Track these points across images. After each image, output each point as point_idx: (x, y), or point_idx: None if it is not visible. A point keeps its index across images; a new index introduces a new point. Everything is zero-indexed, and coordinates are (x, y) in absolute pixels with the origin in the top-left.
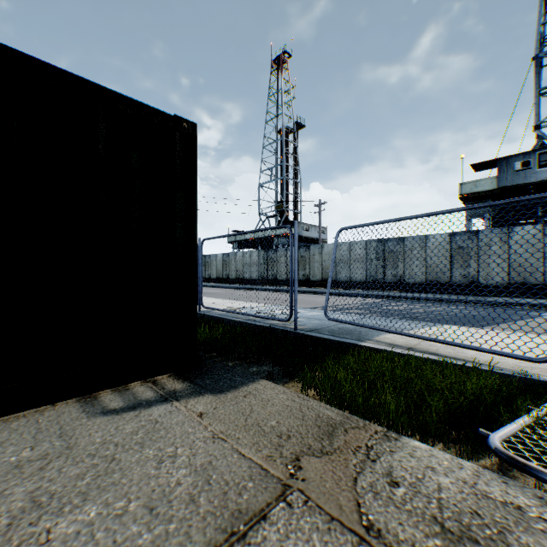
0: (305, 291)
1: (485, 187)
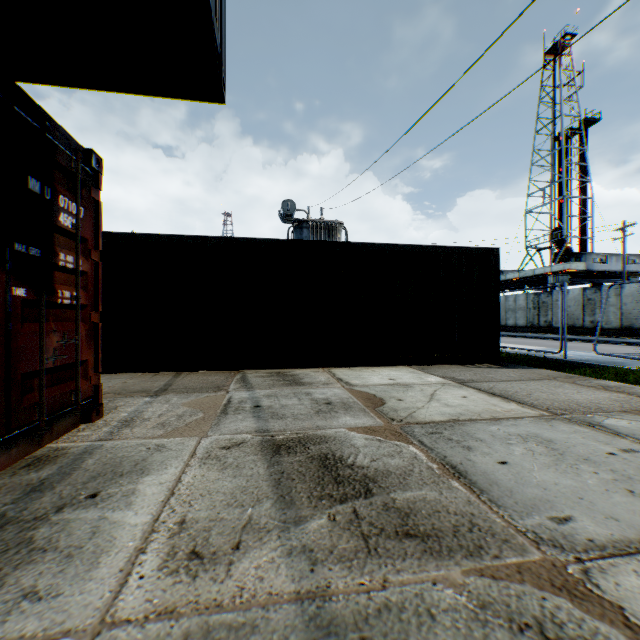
0: (591, 340)
1: None
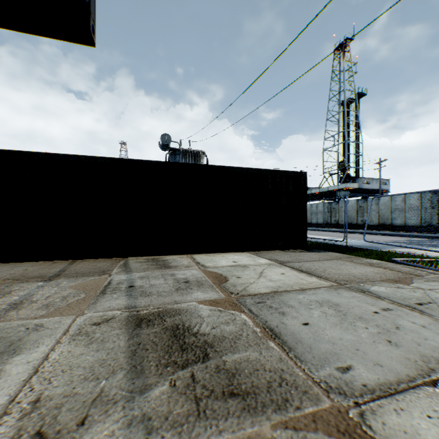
0: (361, 232)
1: None
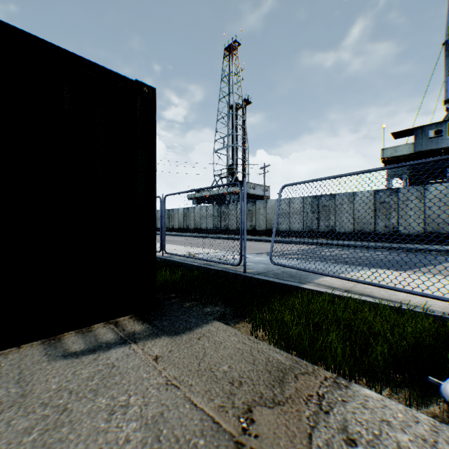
0: (252, 239)
1: (404, 152)
